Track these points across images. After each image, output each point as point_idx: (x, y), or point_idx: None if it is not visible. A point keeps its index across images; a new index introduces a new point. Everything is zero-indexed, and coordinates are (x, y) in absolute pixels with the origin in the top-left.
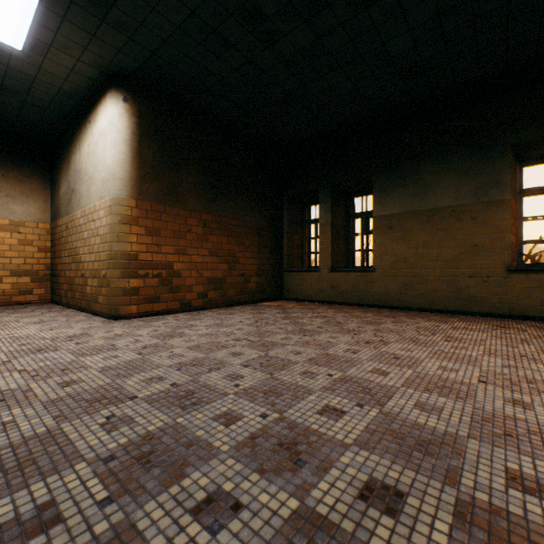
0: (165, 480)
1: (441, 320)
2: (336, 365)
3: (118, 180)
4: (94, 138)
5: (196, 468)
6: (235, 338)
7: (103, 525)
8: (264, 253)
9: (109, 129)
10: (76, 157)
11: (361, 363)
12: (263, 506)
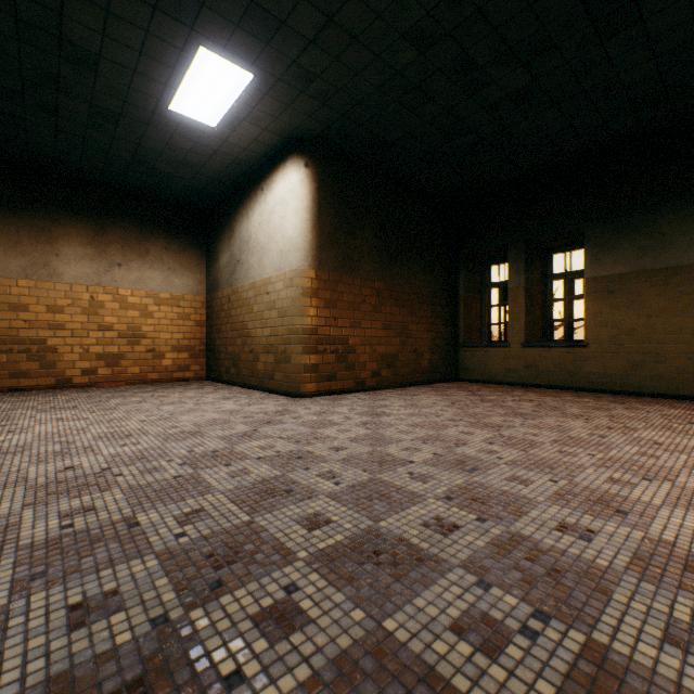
0: (511, 513)
1: (691, 407)
2: (589, 447)
3: (300, 251)
4: (269, 206)
5: (529, 509)
6: (448, 419)
7: (495, 531)
8: (437, 325)
9: (289, 197)
10: (242, 226)
11: (618, 446)
12: (611, 532)
